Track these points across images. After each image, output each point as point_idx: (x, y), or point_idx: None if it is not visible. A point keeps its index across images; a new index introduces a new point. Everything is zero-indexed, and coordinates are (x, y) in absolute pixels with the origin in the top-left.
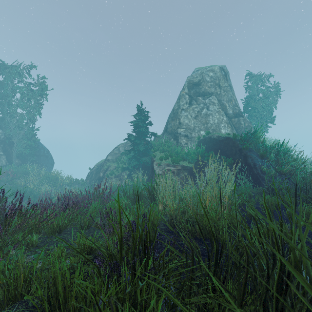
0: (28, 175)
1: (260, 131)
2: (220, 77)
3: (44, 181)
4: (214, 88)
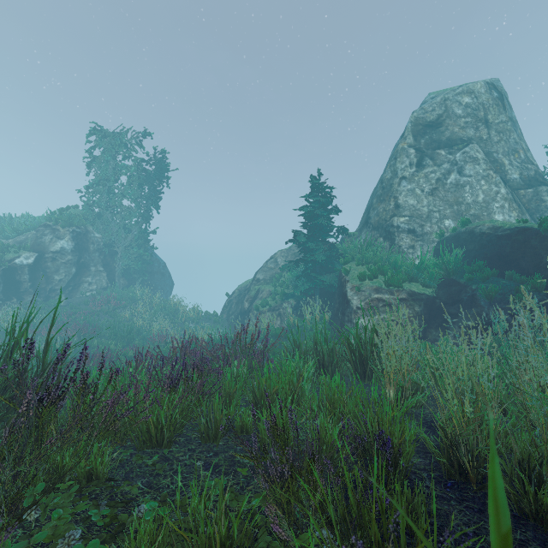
0: (136, 303)
1: None
2: (487, 104)
3: (157, 314)
4: (473, 129)
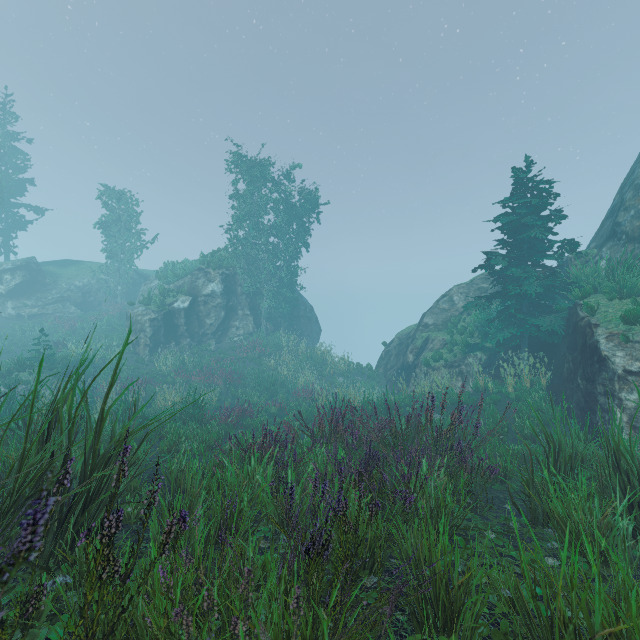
0: (281, 350)
1: None
2: None
3: (303, 364)
4: None
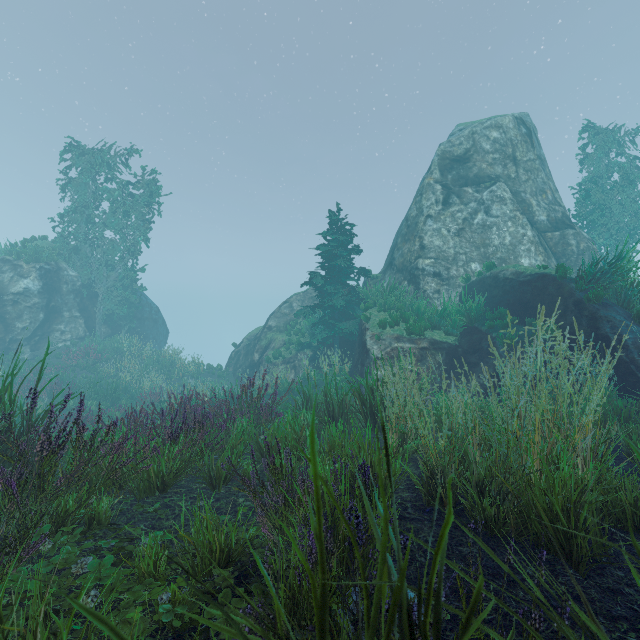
0: (122, 355)
1: (629, 257)
2: (515, 141)
3: (149, 368)
4: (501, 166)
